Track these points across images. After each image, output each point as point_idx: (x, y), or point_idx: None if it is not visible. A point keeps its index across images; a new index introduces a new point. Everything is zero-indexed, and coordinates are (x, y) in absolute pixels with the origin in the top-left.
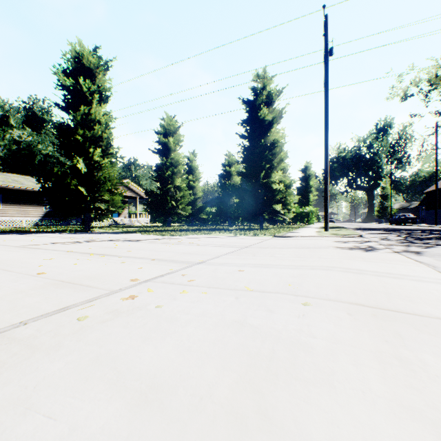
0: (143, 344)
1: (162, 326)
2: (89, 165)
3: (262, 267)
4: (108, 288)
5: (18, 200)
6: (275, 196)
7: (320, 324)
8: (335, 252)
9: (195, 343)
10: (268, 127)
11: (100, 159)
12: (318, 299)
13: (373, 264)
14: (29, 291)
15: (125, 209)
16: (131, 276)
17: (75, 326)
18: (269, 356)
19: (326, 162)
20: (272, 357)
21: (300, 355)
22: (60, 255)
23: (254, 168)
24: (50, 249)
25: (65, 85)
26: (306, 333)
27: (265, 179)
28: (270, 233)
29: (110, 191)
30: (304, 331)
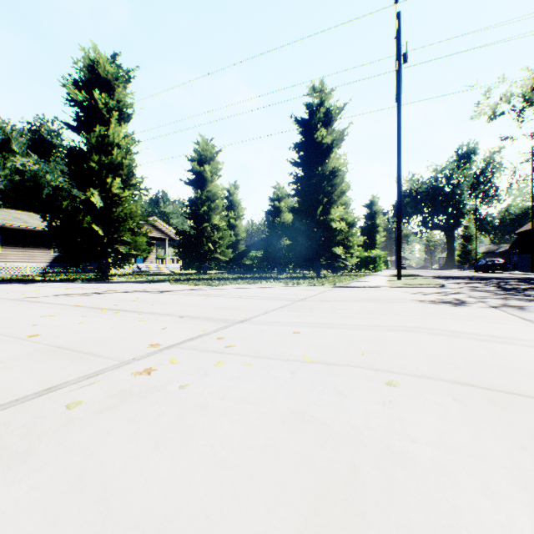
0: (154, 453)
1: (186, 420)
2: (106, 198)
3: (324, 328)
4: (118, 357)
5: (21, 242)
6: (335, 236)
7: (418, 417)
8: (415, 307)
9: (232, 452)
10: (326, 152)
11: (119, 191)
12: (406, 375)
13: (469, 323)
14: (10, 362)
15: (152, 253)
16: (150, 340)
17: (60, 419)
18: (349, 477)
19: (399, 194)
20: (354, 480)
21: (396, 475)
22: (64, 311)
23: (309, 202)
24: (53, 303)
25: (77, 100)
26: (399, 434)
27: (323, 216)
28: (329, 283)
29: (132, 230)
30: (395, 430)
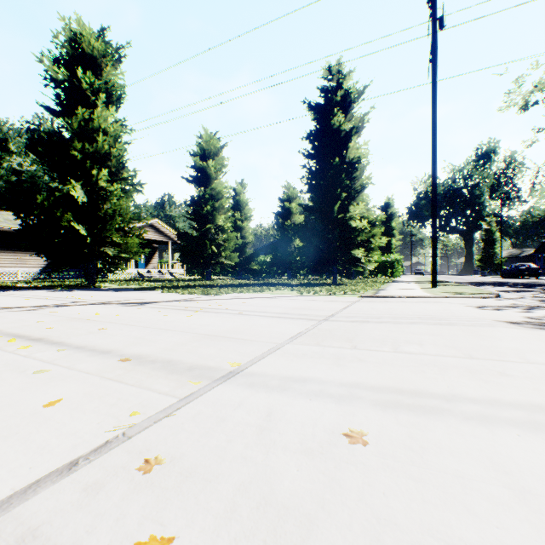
0: None
1: None
2: (91, 193)
3: (415, 412)
4: None
5: (11, 246)
6: (355, 237)
7: None
8: (535, 340)
9: None
10: (344, 140)
11: (107, 185)
12: None
13: None
14: None
15: (155, 258)
16: None
17: None
18: None
19: (435, 185)
20: None
21: None
22: None
23: (325, 199)
24: None
25: (57, 78)
26: None
27: (340, 214)
28: (352, 291)
29: (122, 230)
30: None
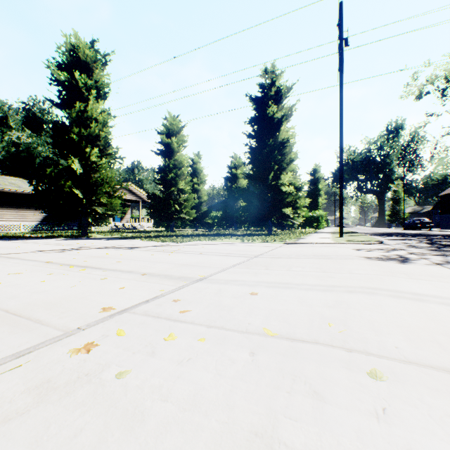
0: None
1: (107, 447)
2: (85, 165)
3: (281, 288)
4: (63, 325)
5: (15, 204)
6: (284, 199)
7: (434, 445)
8: (366, 265)
9: None
10: (277, 125)
11: (97, 159)
12: (388, 360)
13: (425, 283)
14: None
15: (128, 214)
16: (105, 302)
17: None
18: None
19: (341, 162)
20: None
21: None
22: (34, 268)
23: (262, 169)
24: (28, 259)
25: (60, 79)
26: None
27: (274, 181)
28: (280, 240)
29: (108, 193)
30: None
